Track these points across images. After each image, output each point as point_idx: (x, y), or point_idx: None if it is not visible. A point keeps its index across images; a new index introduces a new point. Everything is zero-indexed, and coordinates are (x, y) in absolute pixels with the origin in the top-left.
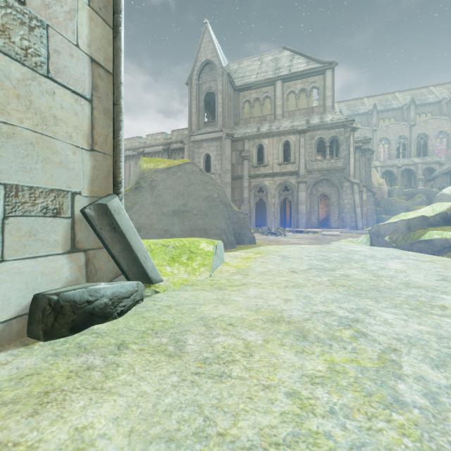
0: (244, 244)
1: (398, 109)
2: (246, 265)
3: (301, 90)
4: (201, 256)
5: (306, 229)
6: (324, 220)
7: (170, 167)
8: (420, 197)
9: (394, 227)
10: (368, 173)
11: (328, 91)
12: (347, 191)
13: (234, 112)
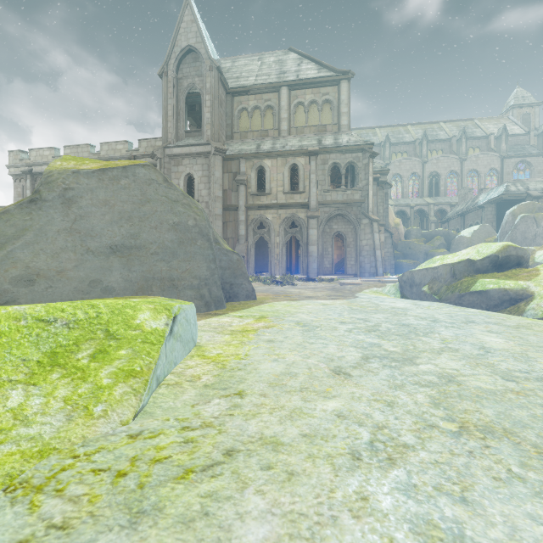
0: (238, 300)
1: (410, 143)
2: (240, 353)
3: (311, 102)
4: (131, 347)
5: (318, 276)
6: (337, 265)
7: (107, 168)
8: (439, 240)
9: (433, 274)
10: (385, 211)
11: (343, 106)
12: (366, 229)
13: (226, 122)
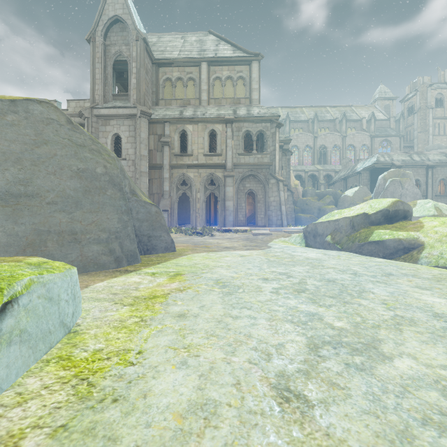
0: (156, 252)
1: (305, 122)
2: (132, 347)
3: (227, 78)
4: None
5: (234, 227)
6: (249, 218)
7: None
8: (329, 198)
9: (335, 226)
10: (287, 173)
11: (254, 83)
12: (273, 188)
13: (152, 89)
